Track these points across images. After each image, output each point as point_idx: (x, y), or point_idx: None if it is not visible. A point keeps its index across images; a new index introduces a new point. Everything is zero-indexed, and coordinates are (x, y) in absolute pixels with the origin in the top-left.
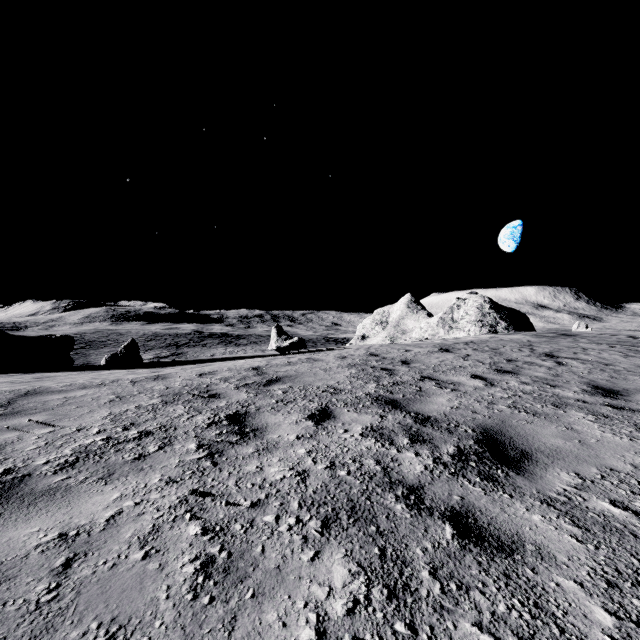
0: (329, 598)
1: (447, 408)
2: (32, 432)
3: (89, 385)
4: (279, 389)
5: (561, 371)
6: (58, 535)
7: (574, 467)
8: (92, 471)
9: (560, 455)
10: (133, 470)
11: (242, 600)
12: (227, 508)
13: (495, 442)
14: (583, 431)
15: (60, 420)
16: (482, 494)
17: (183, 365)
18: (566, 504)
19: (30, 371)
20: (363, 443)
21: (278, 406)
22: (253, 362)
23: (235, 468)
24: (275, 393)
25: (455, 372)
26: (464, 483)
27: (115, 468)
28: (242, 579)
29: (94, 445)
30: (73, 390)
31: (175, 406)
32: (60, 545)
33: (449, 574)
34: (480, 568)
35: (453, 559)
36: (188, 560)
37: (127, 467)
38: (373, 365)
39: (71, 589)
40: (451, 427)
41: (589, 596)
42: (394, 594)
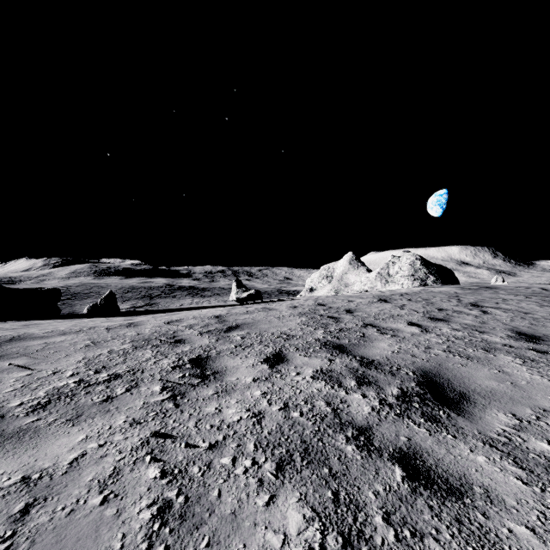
0: (284, 547)
1: (389, 352)
2: (11, 375)
3: (68, 332)
4: (238, 335)
5: (487, 319)
6: (21, 478)
7: (510, 408)
8: (62, 413)
9: (495, 396)
10: (100, 412)
11: (197, 549)
12: (186, 450)
13: (435, 384)
14: (513, 373)
15: (38, 364)
16: (427, 435)
17: (154, 314)
18: (507, 445)
19: (20, 319)
20: (314, 385)
21: (237, 350)
22: (215, 311)
23: (195, 410)
24: (234, 339)
25: (393, 320)
26: (409, 424)
27: (83, 410)
28: (198, 526)
29: (66, 387)
30: (54, 336)
31: (144, 351)
32: (21, 489)
33: (402, 519)
34: (432, 513)
35: (405, 503)
36: (145, 505)
37: (95, 409)
38: (321, 314)
39: (26, 538)
40: (393, 370)
41: (543, 543)
42: (349, 542)
